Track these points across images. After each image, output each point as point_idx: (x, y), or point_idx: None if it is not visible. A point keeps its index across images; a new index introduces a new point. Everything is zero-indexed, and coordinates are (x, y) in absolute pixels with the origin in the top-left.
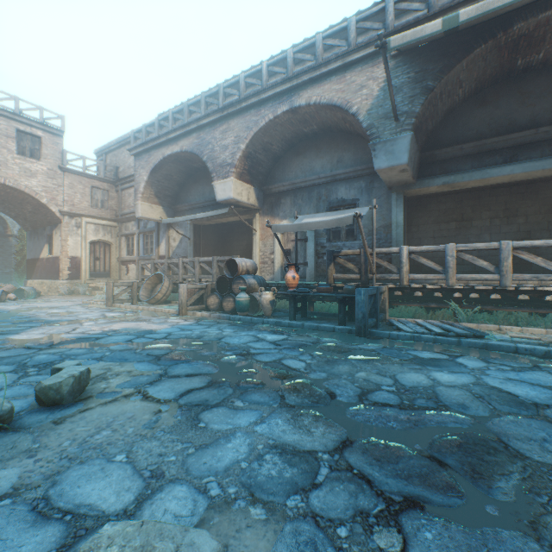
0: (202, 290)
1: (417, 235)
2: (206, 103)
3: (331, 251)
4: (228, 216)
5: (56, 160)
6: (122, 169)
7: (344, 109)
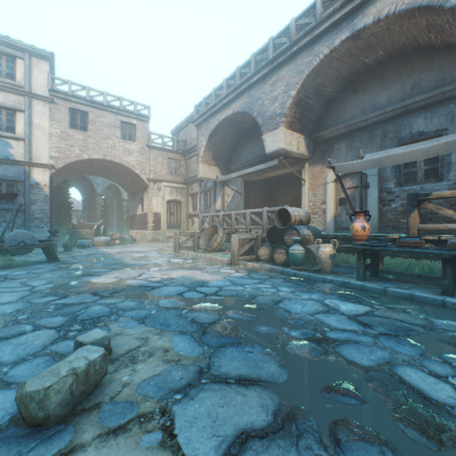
0: (252, 240)
1: None
2: (256, 62)
3: (414, 194)
4: (275, 170)
5: (145, 141)
6: (188, 142)
7: (435, 6)
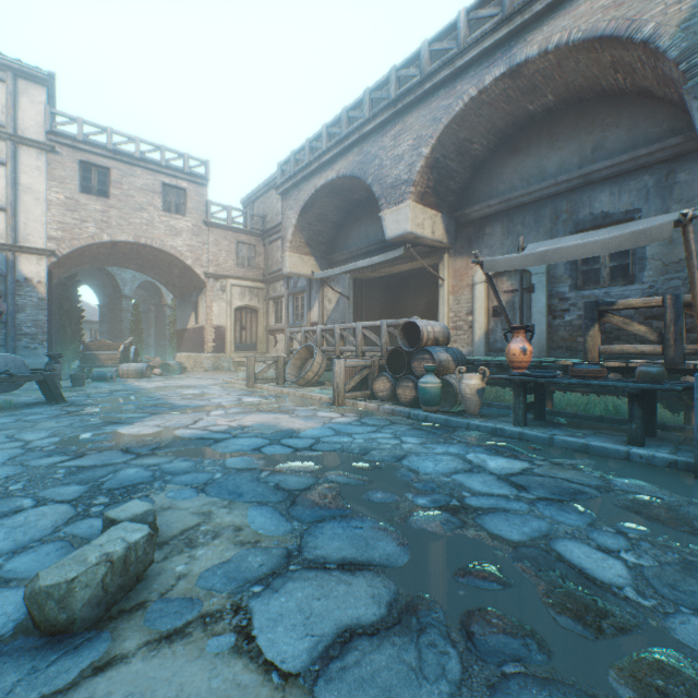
0: (365, 368)
1: None
2: (371, 102)
3: (593, 302)
4: (400, 263)
5: (201, 214)
6: (269, 218)
7: (622, 38)
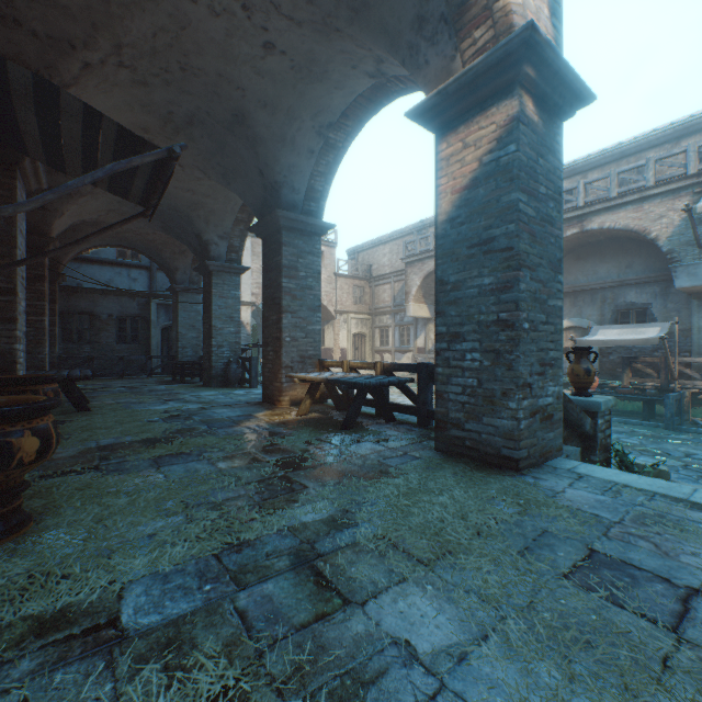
0: None
1: None
2: None
3: (627, 357)
4: None
5: (332, 268)
6: (375, 267)
7: (641, 235)
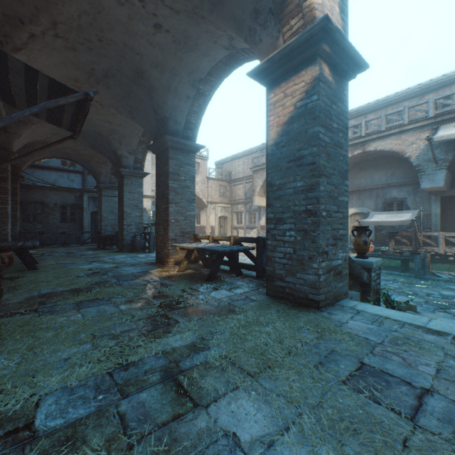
0: None
1: (451, 217)
2: None
3: (391, 232)
4: None
5: (205, 174)
6: (233, 173)
7: (400, 155)
